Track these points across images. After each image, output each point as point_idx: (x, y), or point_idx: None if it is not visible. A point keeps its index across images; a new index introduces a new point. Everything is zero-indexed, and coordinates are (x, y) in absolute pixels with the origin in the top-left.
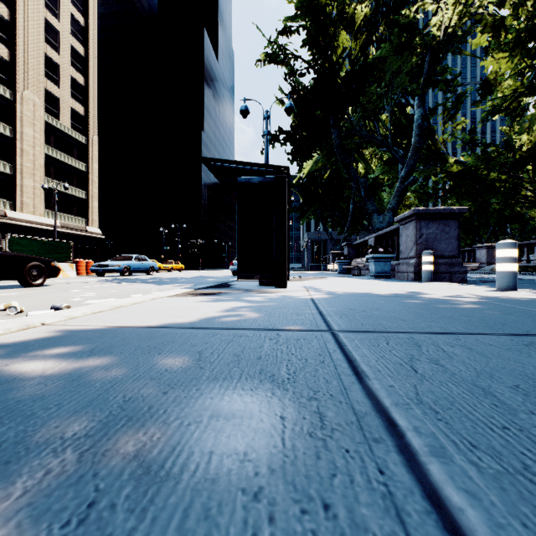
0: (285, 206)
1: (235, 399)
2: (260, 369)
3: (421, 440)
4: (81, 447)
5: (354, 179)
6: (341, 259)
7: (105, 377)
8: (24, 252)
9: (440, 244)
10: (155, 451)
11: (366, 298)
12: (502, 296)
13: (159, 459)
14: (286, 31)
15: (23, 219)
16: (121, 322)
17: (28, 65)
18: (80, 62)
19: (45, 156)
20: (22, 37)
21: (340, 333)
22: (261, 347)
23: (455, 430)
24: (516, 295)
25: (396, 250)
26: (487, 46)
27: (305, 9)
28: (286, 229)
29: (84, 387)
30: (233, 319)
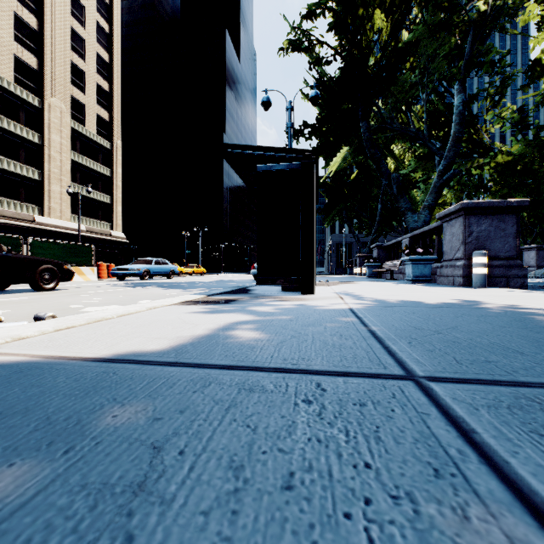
0: (313, 197)
1: None
2: None
3: None
4: None
5: (385, 175)
6: (370, 262)
7: None
8: (46, 256)
9: (493, 243)
10: None
11: (423, 309)
12: None
13: None
14: (311, 16)
15: (50, 223)
16: (77, 349)
17: (56, 73)
18: (105, 68)
19: (72, 162)
20: (49, 46)
21: (434, 386)
22: (291, 429)
23: None
24: None
25: (436, 252)
26: (540, 20)
27: None
28: (314, 225)
29: None
30: (244, 345)
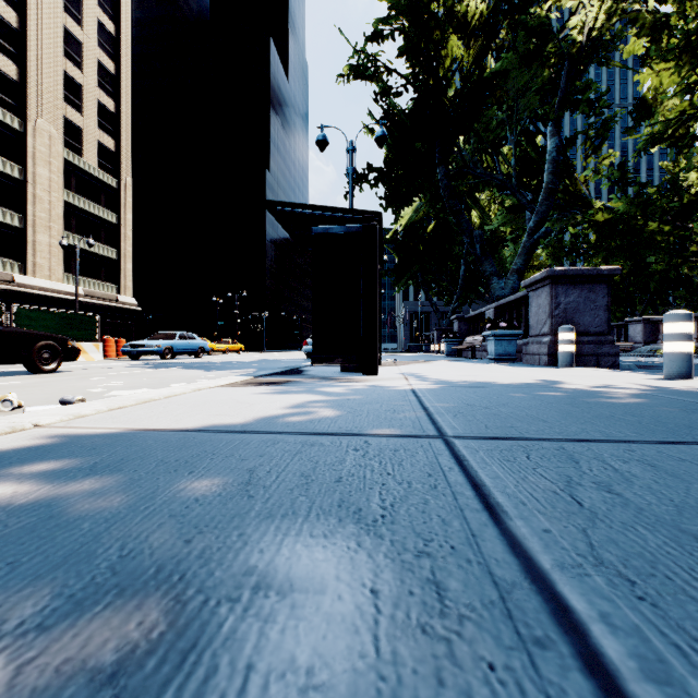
0: (375, 265)
1: (298, 553)
2: (339, 500)
3: (620, 644)
4: (23, 653)
5: (467, 232)
6: (449, 337)
7: (100, 512)
8: (36, 328)
9: (583, 316)
10: (149, 664)
11: (487, 389)
12: (675, 387)
13: (153, 683)
14: (377, 36)
15: (35, 285)
16: (146, 423)
17: (43, 86)
18: (110, 82)
19: (64, 204)
20: (34, 50)
21: (456, 441)
22: (342, 462)
23: (673, 622)
24: (693, 385)
25: (523, 325)
26: (645, 54)
27: (402, 7)
28: (376, 296)
29: (63, 530)
30: (303, 419)
